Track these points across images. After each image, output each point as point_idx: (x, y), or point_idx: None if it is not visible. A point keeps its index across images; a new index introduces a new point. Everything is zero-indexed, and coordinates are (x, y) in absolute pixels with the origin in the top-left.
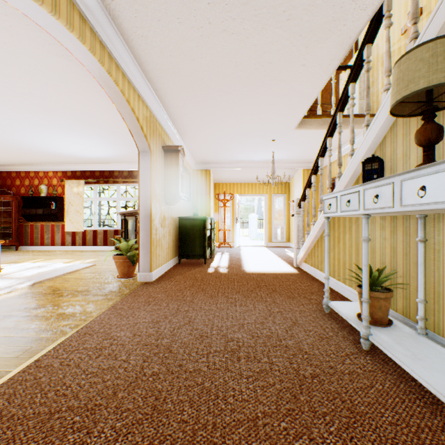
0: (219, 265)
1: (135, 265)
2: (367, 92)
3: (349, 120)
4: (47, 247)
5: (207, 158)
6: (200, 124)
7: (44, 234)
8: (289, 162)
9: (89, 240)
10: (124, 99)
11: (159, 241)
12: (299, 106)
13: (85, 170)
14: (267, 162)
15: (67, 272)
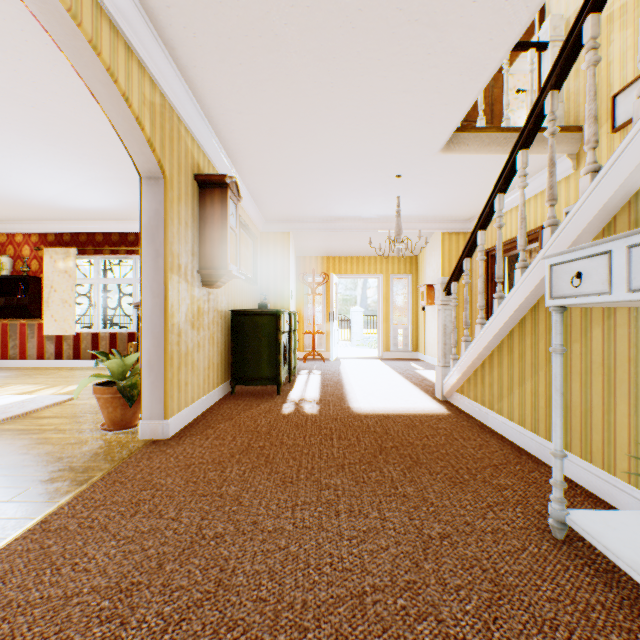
0: (303, 396)
1: (139, 403)
2: None
3: (536, 137)
4: (13, 361)
5: (284, 212)
6: (268, 137)
7: (7, 340)
8: (420, 220)
9: (85, 349)
10: (82, 39)
11: (187, 356)
12: (456, 96)
13: (78, 231)
14: (384, 220)
15: (7, 417)
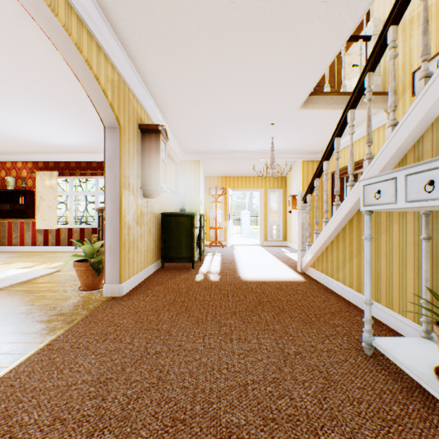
0: (209, 270)
1: (103, 273)
2: (425, 27)
3: (363, 99)
4: (15, 247)
5: (196, 147)
6: (186, 99)
7: (11, 233)
8: (287, 153)
9: (63, 239)
10: (71, 43)
11: (134, 243)
12: (309, 73)
13: (58, 160)
14: (263, 152)
15: (17, 283)
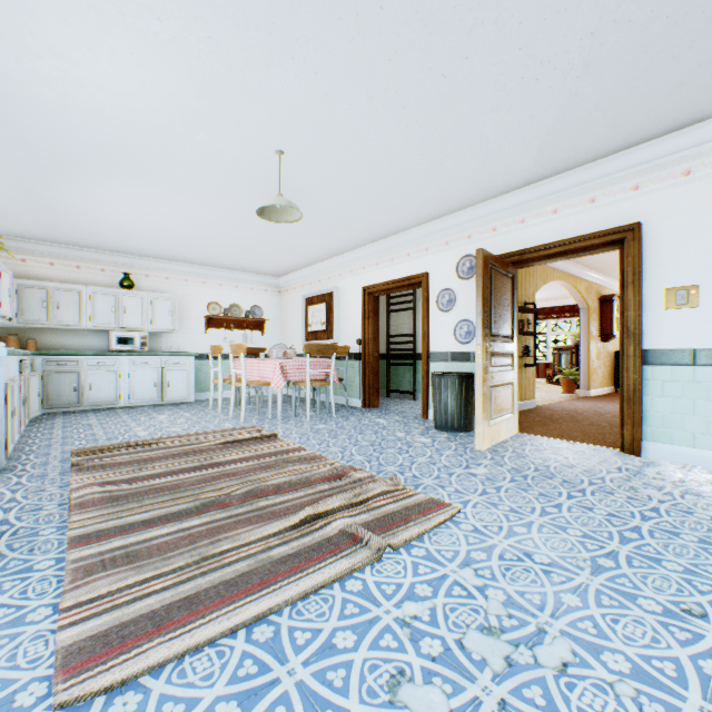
0: None
1: (575, 386)
2: None
3: None
4: None
5: None
6: None
7: None
8: None
9: None
10: (572, 288)
11: (594, 370)
12: None
13: None
14: None
15: None
